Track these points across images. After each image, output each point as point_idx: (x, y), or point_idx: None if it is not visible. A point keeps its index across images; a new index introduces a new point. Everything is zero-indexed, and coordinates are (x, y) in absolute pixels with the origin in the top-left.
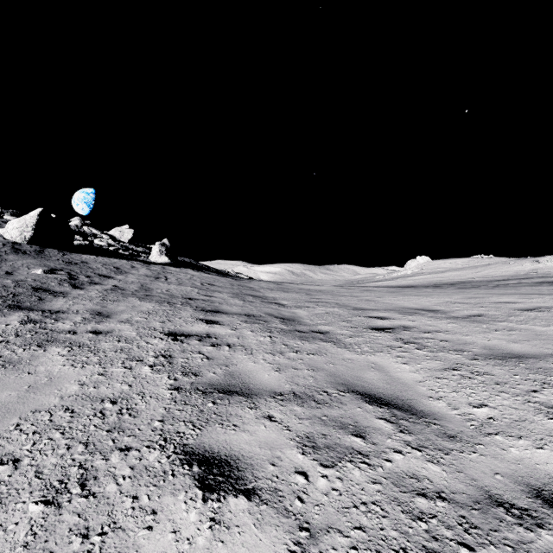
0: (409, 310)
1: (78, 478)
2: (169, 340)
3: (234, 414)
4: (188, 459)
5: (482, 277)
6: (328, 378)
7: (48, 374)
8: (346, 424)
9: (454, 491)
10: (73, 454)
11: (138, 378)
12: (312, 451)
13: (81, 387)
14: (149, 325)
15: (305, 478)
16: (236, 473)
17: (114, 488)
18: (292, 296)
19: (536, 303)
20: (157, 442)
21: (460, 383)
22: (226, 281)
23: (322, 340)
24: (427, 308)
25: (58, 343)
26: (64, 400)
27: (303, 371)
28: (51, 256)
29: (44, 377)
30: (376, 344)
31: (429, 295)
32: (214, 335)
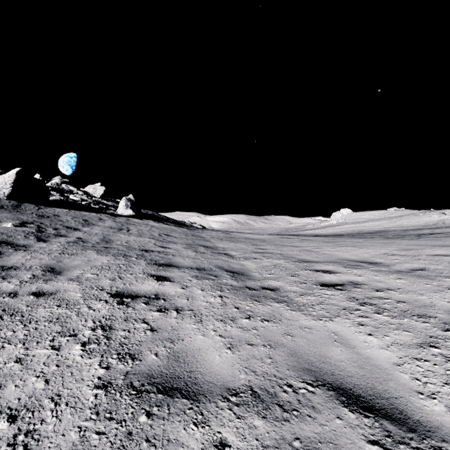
0: (351, 262)
1: None
2: (114, 303)
3: (173, 439)
4: None
5: (398, 227)
6: (290, 360)
7: None
8: None
9: None
10: None
11: (62, 365)
12: None
13: None
14: (97, 283)
15: None
16: None
17: None
18: (240, 247)
19: None
20: None
21: (447, 368)
22: (182, 231)
23: (274, 299)
24: (367, 260)
25: None
26: None
27: (259, 349)
28: (26, 210)
29: None
30: (330, 305)
31: (364, 245)
32: (163, 296)
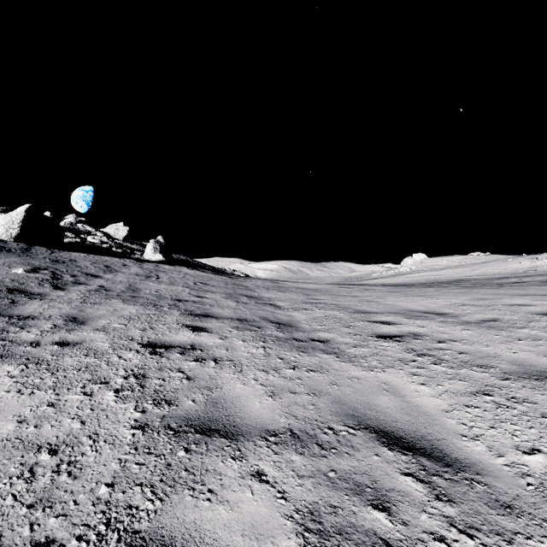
0: (415, 313)
1: None
2: (147, 353)
3: (212, 469)
4: None
5: (480, 275)
6: (333, 407)
7: None
8: (361, 486)
9: None
10: None
11: (97, 409)
12: (318, 541)
13: (18, 426)
14: (126, 333)
15: None
16: None
17: None
18: (289, 297)
19: None
20: (95, 528)
21: (496, 414)
22: (221, 279)
23: (323, 350)
24: (434, 310)
25: (12, 359)
26: None
27: (302, 397)
28: (38, 254)
29: None
30: (385, 356)
31: (434, 295)
32: (200, 346)
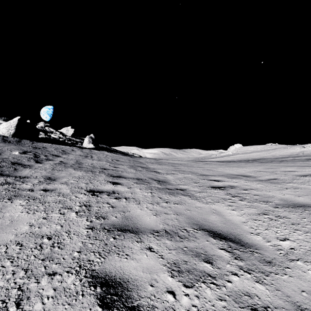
0: (233, 176)
1: (16, 298)
2: (90, 195)
3: (127, 246)
4: (94, 281)
5: (272, 156)
6: (187, 220)
7: (11, 218)
8: (199, 253)
9: (276, 306)
10: (15, 279)
11: (67, 220)
12: (177, 274)
13: (30, 227)
14: (78, 185)
15: (173, 296)
16: (126, 292)
17: (40, 307)
18: (164, 167)
19: (308, 172)
20: (74, 268)
21: (269, 223)
22: (126, 158)
23: (182, 194)
24: (243, 174)
25: (21, 197)
26: (17, 237)
27: (171, 215)
28: (25, 144)
29: (8, 220)
30: (215, 197)
31: (244, 166)
32: (117, 192)
